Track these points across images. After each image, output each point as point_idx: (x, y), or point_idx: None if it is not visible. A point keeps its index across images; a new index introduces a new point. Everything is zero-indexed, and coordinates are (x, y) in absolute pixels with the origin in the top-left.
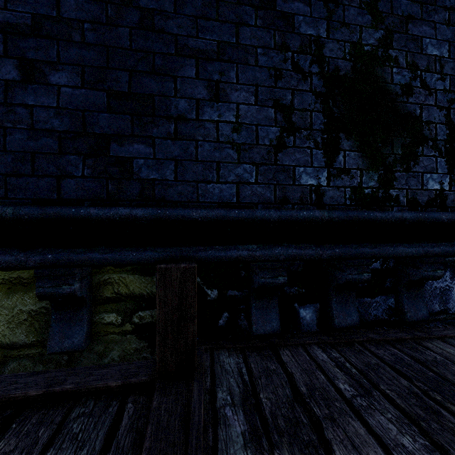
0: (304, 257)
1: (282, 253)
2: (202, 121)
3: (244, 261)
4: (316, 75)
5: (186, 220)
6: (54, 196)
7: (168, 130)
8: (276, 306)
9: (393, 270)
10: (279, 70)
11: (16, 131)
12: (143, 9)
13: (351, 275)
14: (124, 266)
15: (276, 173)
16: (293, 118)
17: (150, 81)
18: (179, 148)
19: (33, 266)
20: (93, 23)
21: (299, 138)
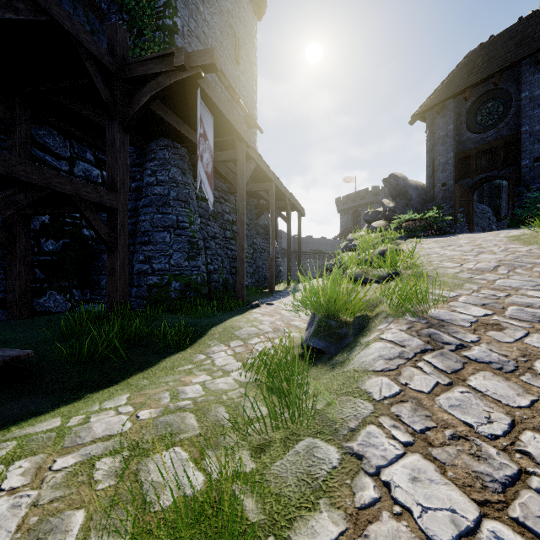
0: None
1: None
2: None
3: None
4: None
5: None
6: None
7: None
8: None
9: None
10: None
11: None
12: None
13: None
14: None
15: None
16: None
17: None
18: None
19: None
20: None
21: None
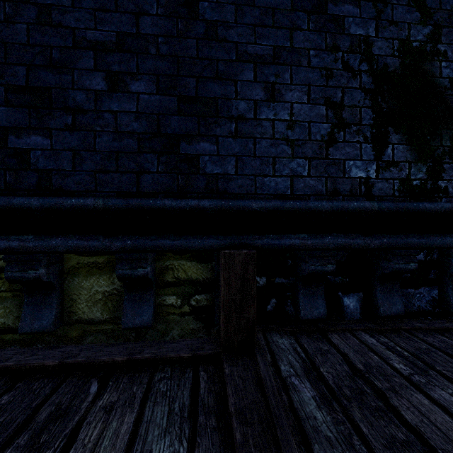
0: (353, 246)
1: (332, 242)
2: (260, 120)
3: (295, 250)
4: (365, 72)
5: (246, 211)
6: (134, 189)
7: (229, 129)
8: (322, 294)
9: (437, 262)
10: (330, 70)
11: (104, 133)
12: (208, 21)
13: (398, 264)
14: (182, 254)
15: (327, 166)
16: (344, 114)
17: (214, 85)
18: (239, 146)
19: (115, 251)
20: (166, 36)
21: (349, 133)
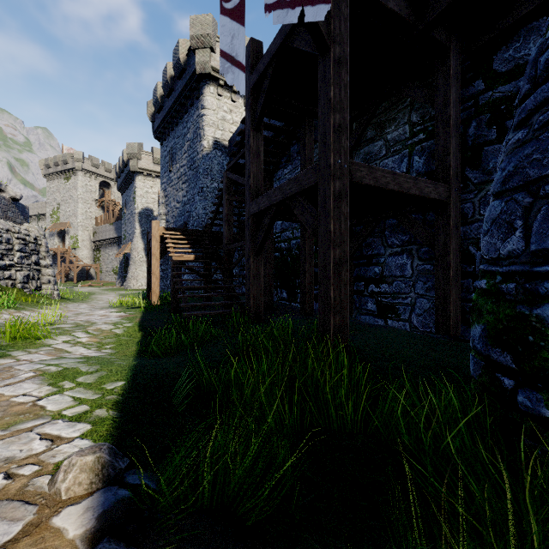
0: None
1: None
2: None
3: None
4: None
5: None
6: None
7: None
8: None
9: None
10: None
11: None
12: None
13: None
14: None
15: None
16: None
17: None
18: None
19: None
20: None
21: None
